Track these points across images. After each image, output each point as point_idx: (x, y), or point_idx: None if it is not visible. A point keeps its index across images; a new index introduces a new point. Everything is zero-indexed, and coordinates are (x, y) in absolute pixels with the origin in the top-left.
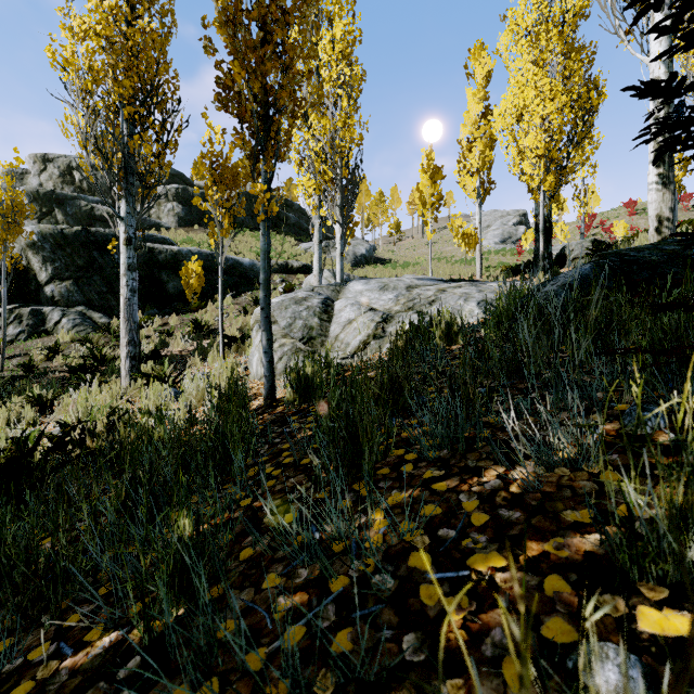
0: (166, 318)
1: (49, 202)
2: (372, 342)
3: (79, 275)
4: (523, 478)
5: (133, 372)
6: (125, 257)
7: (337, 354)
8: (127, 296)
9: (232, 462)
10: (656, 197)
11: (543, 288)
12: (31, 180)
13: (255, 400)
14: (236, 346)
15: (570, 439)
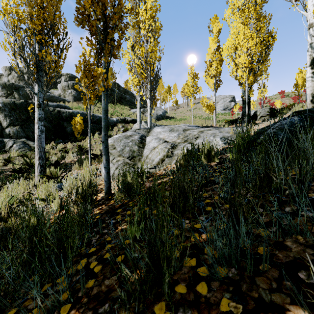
0: (66, 144)
1: (11, 88)
2: (166, 159)
3: (23, 123)
4: None
5: (42, 173)
6: (37, 114)
7: (147, 166)
8: (38, 134)
9: (67, 257)
10: (311, 84)
11: (267, 131)
12: (4, 78)
13: (100, 193)
14: (98, 159)
15: None
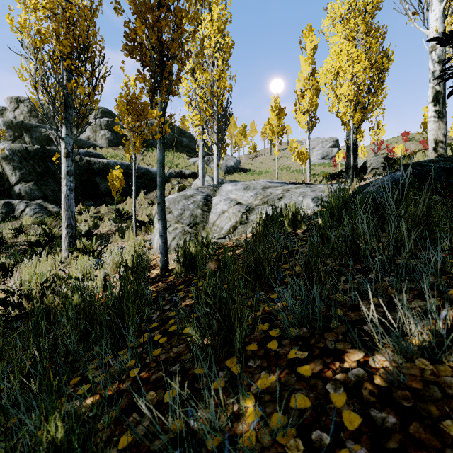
0: (99, 208)
1: (19, 129)
2: (239, 226)
3: (38, 179)
4: (384, 368)
5: (71, 247)
6: (65, 166)
7: (214, 235)
8: (66, 193)
9: (127, 330)
10: (434, 127)
11: (365, 189)
12: (9, 114)
13: (154, 270)
14: (145, 228)
15: (425, 329)
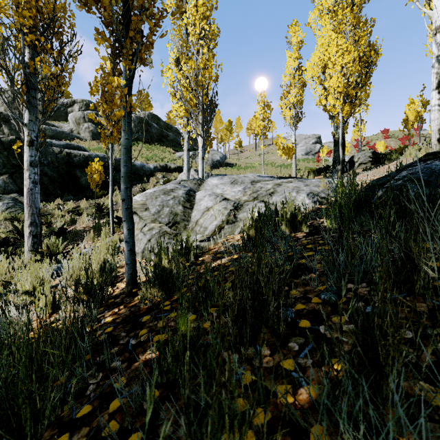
0: (79, 202)
1: None
2: (226, 226)
3: (13, 171)
4: None
5: (35, 247)
6: (27, 155)
7: (196, 239)
8: (29, 187)
9: (24, 438)
10: (438, 116)
11: (387, 183)
12: None
13: (121, 282)
14: None
15: None
